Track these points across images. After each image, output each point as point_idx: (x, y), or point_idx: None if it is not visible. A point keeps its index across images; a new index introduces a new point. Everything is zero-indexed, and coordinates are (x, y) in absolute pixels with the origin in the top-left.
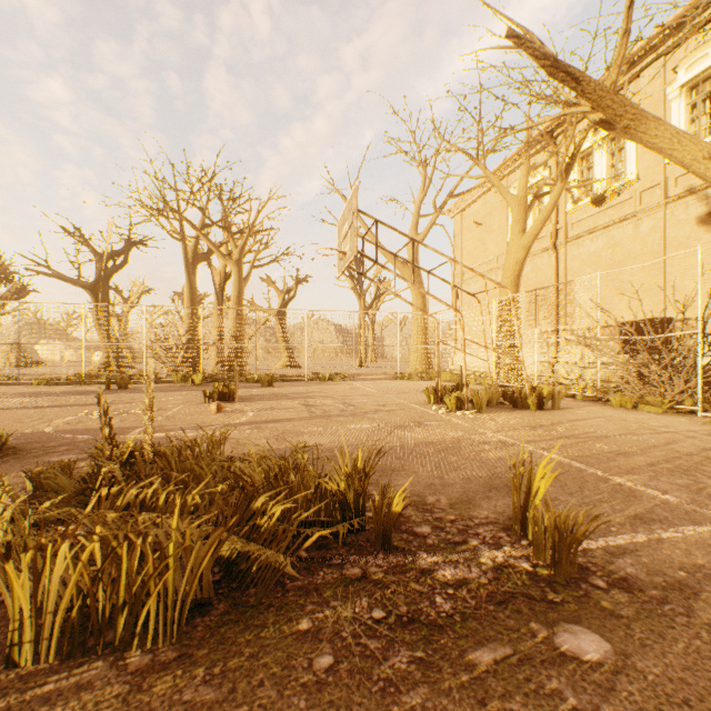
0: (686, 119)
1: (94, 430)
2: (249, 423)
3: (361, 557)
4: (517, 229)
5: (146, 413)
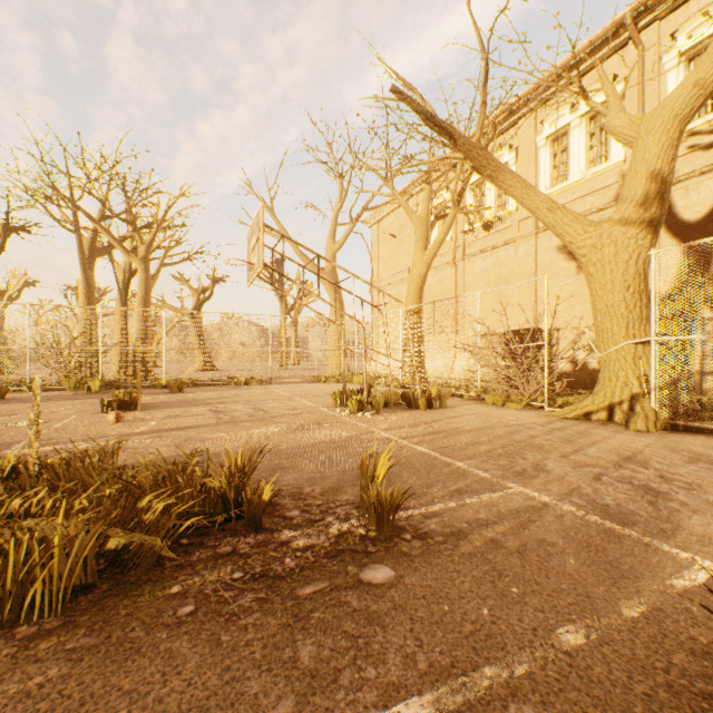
0: (550, 165)
1: None
2: (151, 432)
3: (235, 538)
4: (420, 246)
5: (31, 428)
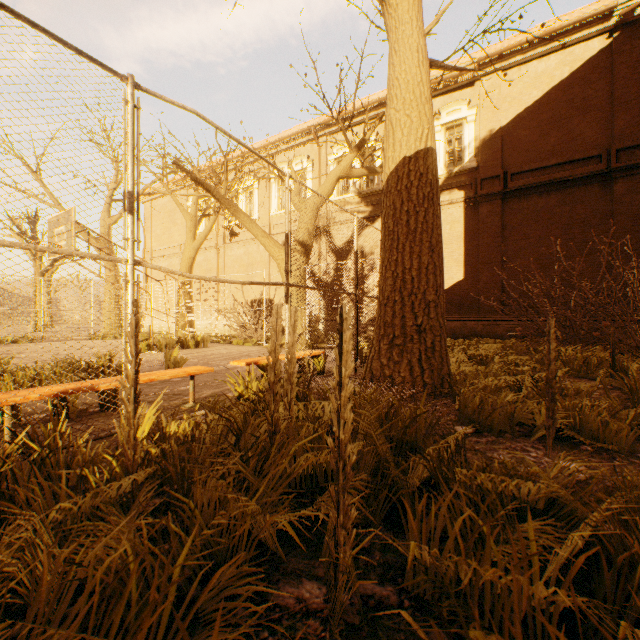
0: (278, 196)
1: None
2: None
3: None
4: (190, 236)
5: None
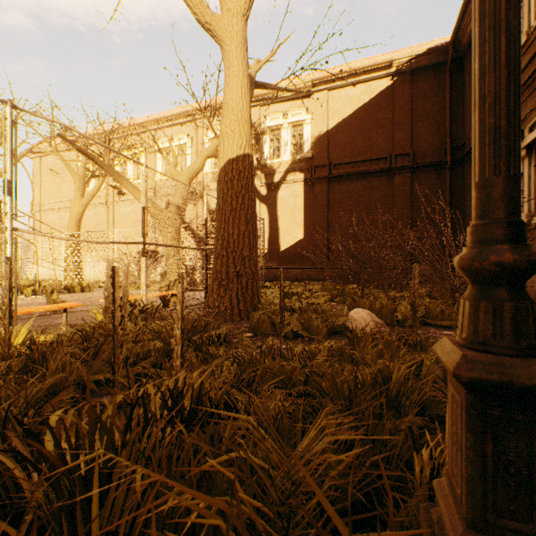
0: (162, 164)
1: None
2: None
3: None
4: (79, 194)
5: None
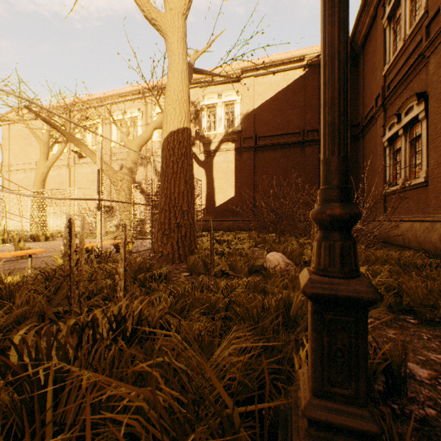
0: (117, 133)
1: None
2: None
3: None
4: (44, 157)
5: None
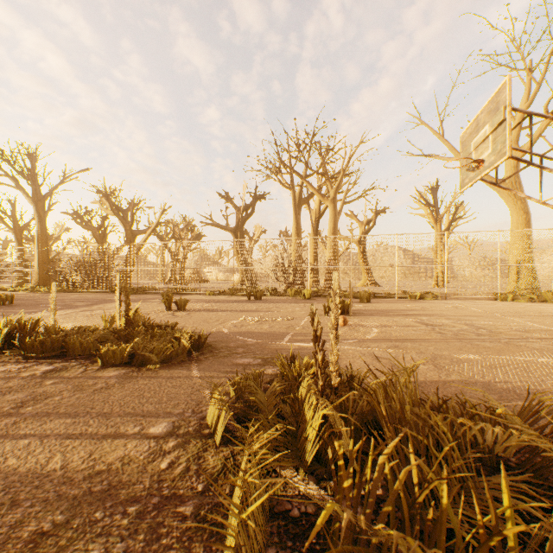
0: None
1: (255, 334)
2: (382, 340)
3: None
4: None
5: (331, 333)
